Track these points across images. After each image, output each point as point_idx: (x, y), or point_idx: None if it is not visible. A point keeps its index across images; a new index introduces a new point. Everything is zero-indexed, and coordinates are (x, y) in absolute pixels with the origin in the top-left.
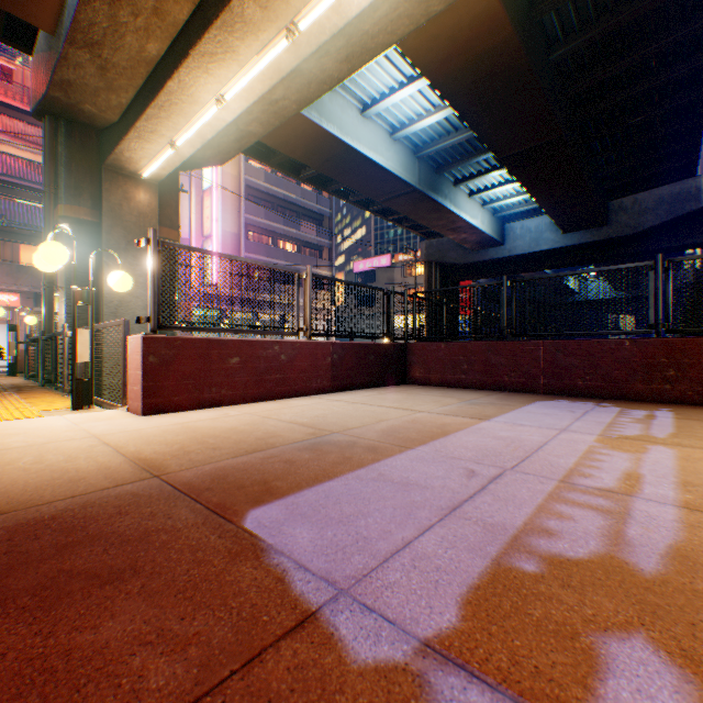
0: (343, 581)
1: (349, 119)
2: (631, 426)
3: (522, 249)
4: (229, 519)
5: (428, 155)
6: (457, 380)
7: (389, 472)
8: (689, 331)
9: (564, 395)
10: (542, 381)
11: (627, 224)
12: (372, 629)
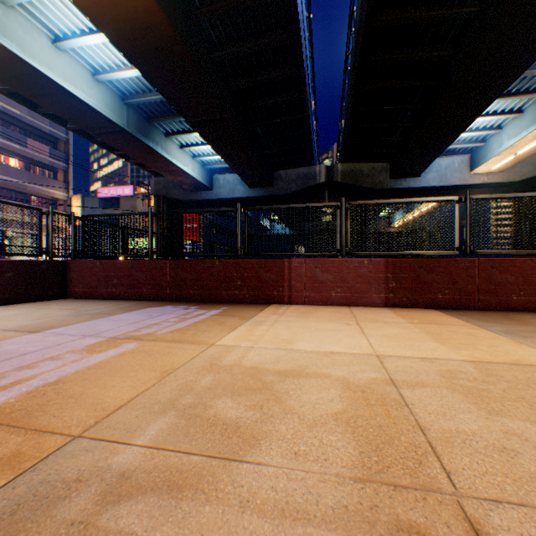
0: None
1: (37, 43)
2: (161, 325)
3: (225, 195)
4: None
5: (136, 104)
6: (110, 293)
7: None
8: (256, 255)
9: (182, 301)
10: (169, 291)
11: (283, 188)
12: None
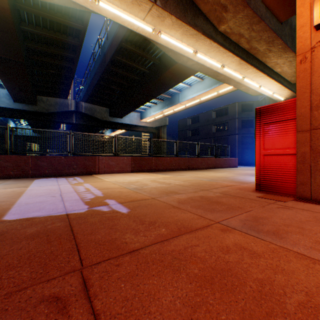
0: (64, 211)
1: None
2: (74, 181)
3: None
4: (1, 221)
5: None
6: None
7: (29, 202)
8: (79, 154)
9: (42, 177)
10: (32, 172)
11: (46, 108)
12: (80, 210)
